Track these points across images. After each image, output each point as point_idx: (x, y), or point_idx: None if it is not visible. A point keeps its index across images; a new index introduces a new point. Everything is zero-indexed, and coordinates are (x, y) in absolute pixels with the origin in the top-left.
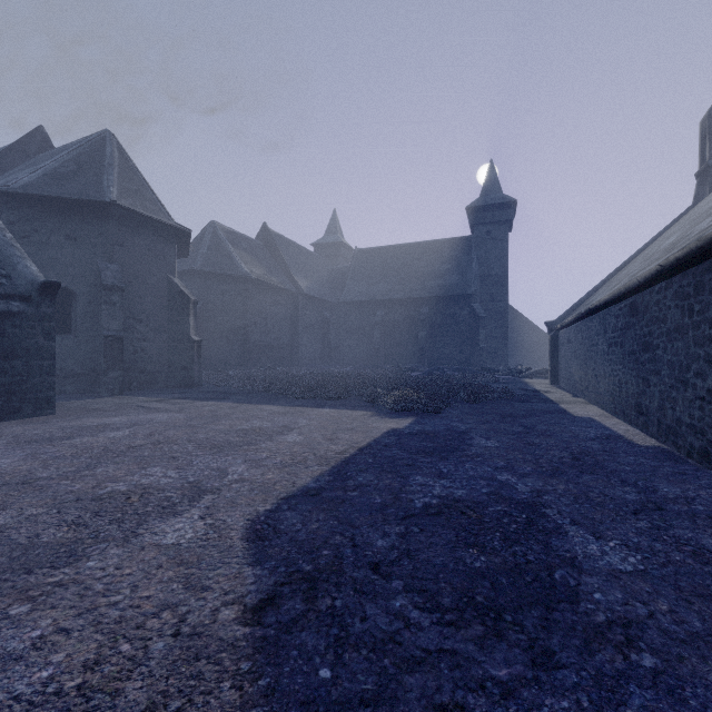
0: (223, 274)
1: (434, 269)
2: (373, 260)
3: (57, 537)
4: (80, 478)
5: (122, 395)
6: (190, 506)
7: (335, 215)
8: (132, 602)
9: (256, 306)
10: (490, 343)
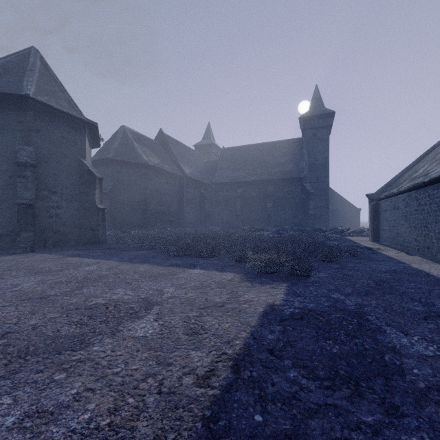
0: (129, 162)
1: (277, 160)
2: (234, 155)
3: None
4: None
5: (33, 252)
6: None
7: (209, 126)
8: None
9: (153, 185)
10: (315, 211)
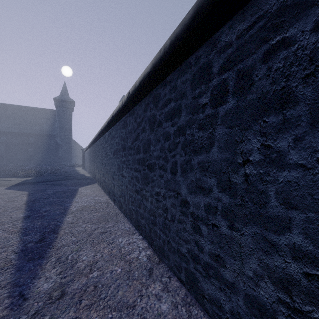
0: None
1: (37, 121)
2: None
3: None
4: None
5: None
6: None
7: None
8: None
9: None
10: (64, 154)
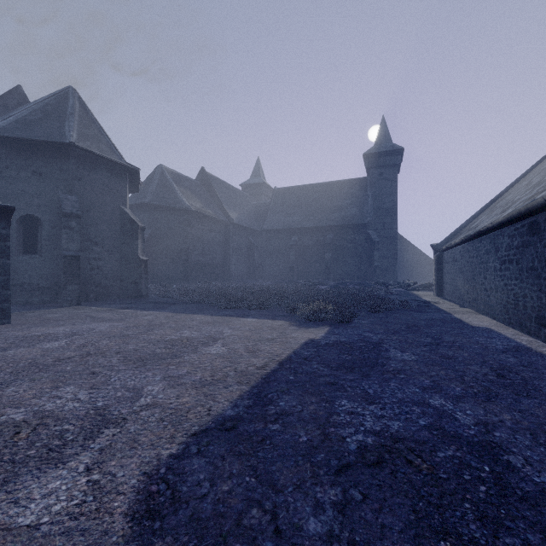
0: (168, 206)
1: (337, 204)
2: (288, 197)
3: None
4: None
5: (79, 305)
6: (82, 448)
7: (258, 161)
8: None
9: (195, 233)
10: (382, 262)
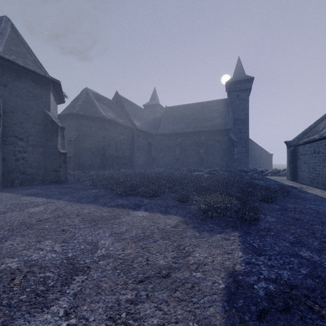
0: (90, 116)
1: (208, 116)
2: (174, 112)
3: None
4: None
5: None
6: None
7: (155, 90)
8: None
9: (110, 135)
10: (238, 155)
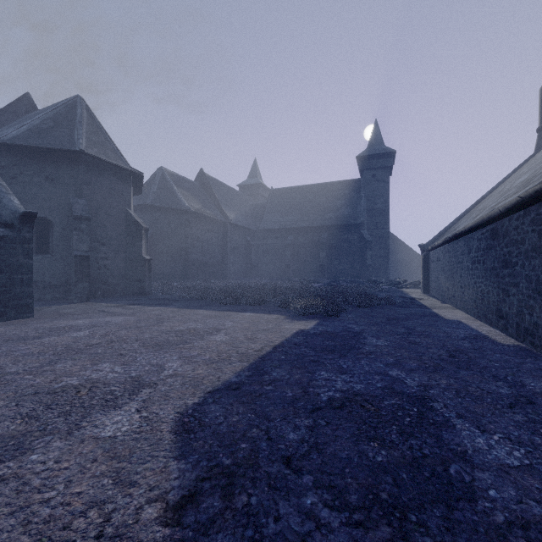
0: (169, 207)
1: (332, 204)
2: (284, 197)
3: (9, 430)
4: (41, 373)
5: (89, 302)
6: (130, 399)
7: (255, 163)
8: (64, 499)
9: (194, 232)
10: (374, 261)
